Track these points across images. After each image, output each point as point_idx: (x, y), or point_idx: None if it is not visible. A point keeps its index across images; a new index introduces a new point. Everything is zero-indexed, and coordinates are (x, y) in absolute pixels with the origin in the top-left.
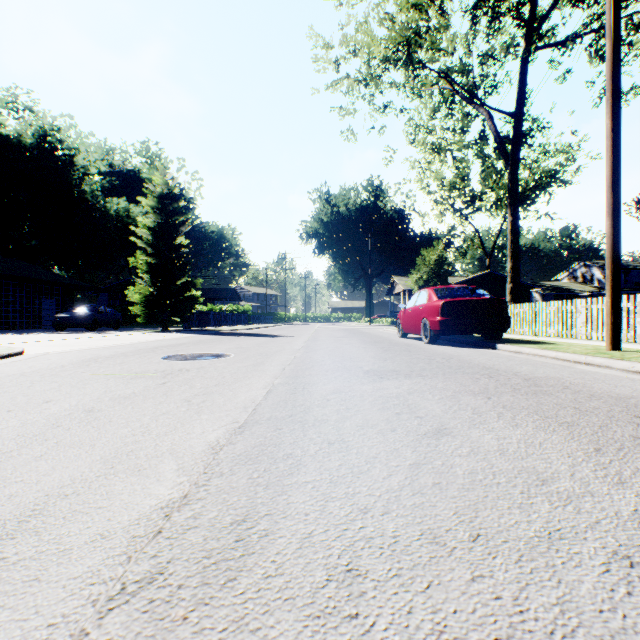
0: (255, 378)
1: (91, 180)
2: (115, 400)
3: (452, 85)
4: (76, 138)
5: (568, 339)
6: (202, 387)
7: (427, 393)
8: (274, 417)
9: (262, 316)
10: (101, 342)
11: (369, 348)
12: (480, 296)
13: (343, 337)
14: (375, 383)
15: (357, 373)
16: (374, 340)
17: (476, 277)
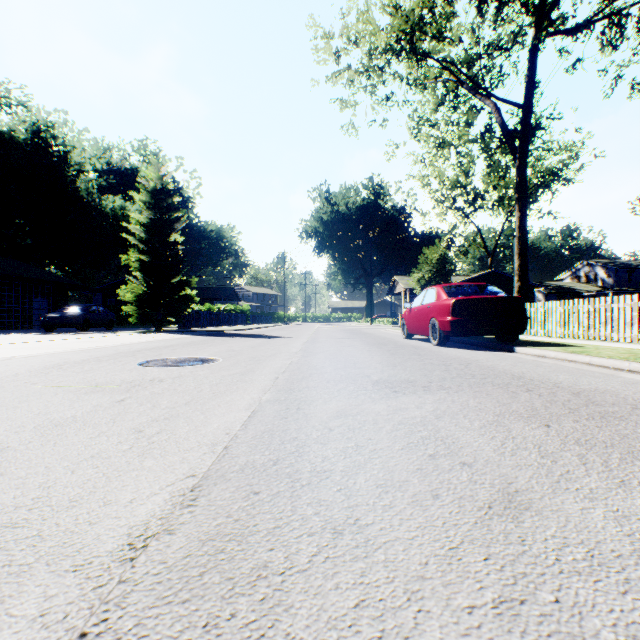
0: (239, 392)
1: (86, 177)
2: (39, 430)
3: (457, 76)
4: (73, 136)
5: (588, 341)
6: (167, 407)
7: (461, 417)
8: (251, 465)
9: (261, 316)
10: (82, 344)
11: (374, 351)
12: (494, 294)
13: (344, 338)
14: (389, 400)
15: (364, 384)
16: (378, 341)
17: (479, 276)
